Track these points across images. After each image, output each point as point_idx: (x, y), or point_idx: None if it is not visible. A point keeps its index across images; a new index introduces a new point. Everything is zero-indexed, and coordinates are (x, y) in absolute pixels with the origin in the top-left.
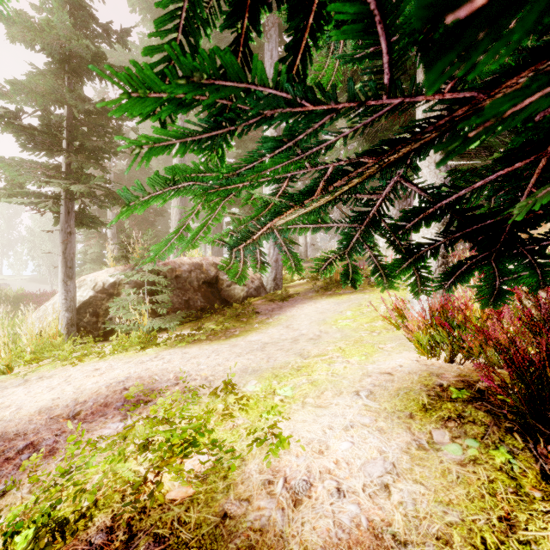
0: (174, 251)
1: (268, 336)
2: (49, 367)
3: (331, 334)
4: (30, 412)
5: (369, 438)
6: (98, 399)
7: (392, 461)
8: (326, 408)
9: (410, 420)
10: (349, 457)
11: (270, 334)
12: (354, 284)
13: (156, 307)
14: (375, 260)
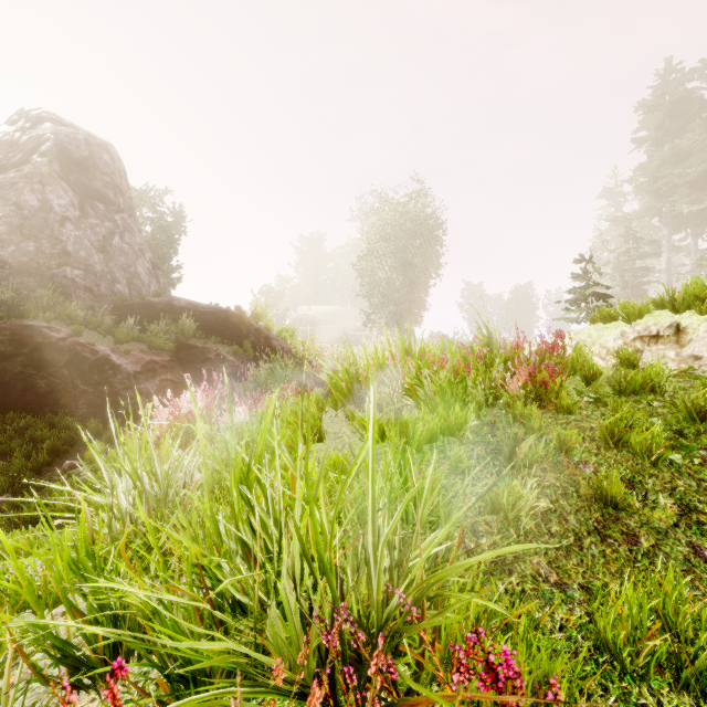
0: None
1: None
2: None
3: None
4: None
5: None
6: None
7: None
8: None
9: None
10: None
11: None
12: None
13: None
14: None
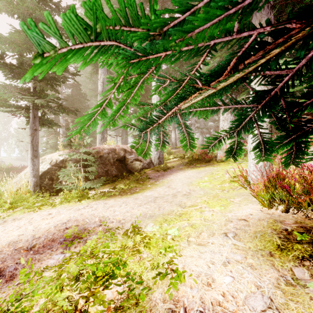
0: (97, 126)
1: (157, 193)
2: (20, 212)
3: (197, 192)
4: (2, 245)
5: (245, 274)
6: (48, 235)
7: (268, 296)
8: (205, 246)
9: (271, 258)
10: (233, 291)
11: (158, 191)
12: (235, 158)
13: (88, 174)
14: (260, 137)
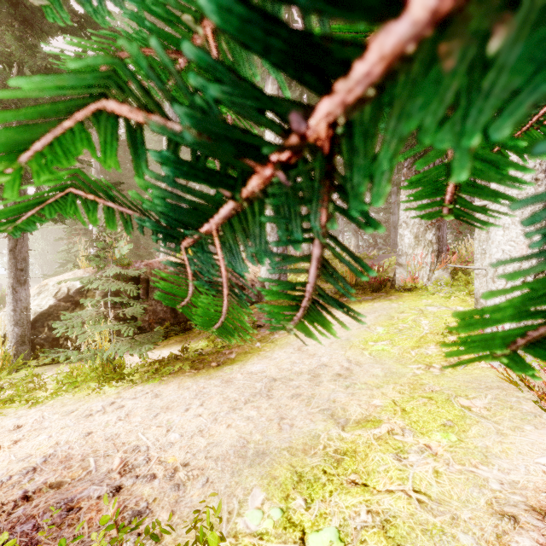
0: None
1: (275, 365)
2: None
3: (366, 368)
4: None
5: None
6: None
7: None
8: None
9: None
10: None
11: (277, 362)
12: None
13: (120, 326)
14: None
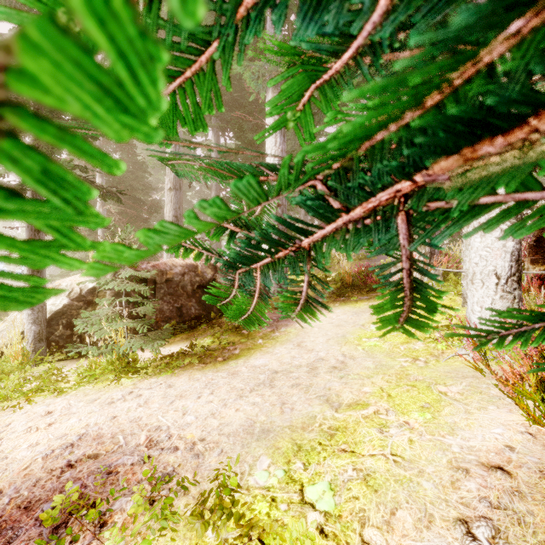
0: None
1: (276, 359)
2: None
3: (359, 361)
4: None
5: None
6: (21, 489)
7: None
8: None
9: None
10: None
11: (278, 357)
12: None
13: (135, 324)
14: None
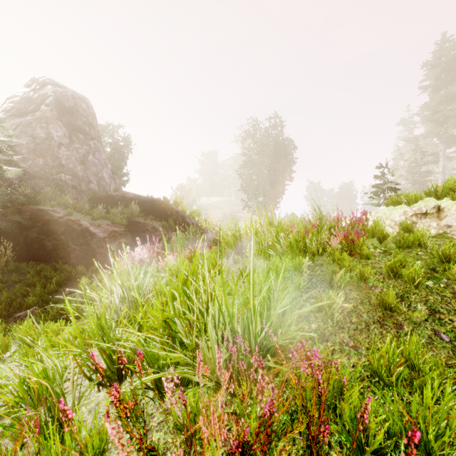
0: None
1: None
2: None
3: None
4: None
5: None
6: None
7: None
8: None
9: None
10: None
11: None
12: None
13: None
14: None
